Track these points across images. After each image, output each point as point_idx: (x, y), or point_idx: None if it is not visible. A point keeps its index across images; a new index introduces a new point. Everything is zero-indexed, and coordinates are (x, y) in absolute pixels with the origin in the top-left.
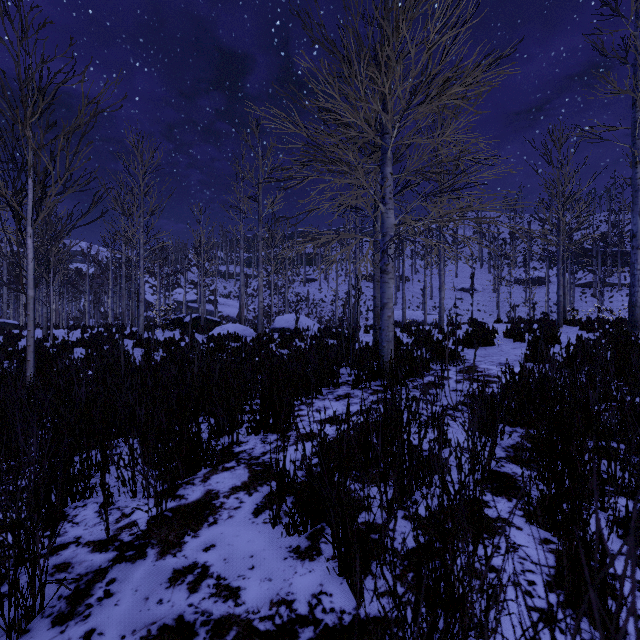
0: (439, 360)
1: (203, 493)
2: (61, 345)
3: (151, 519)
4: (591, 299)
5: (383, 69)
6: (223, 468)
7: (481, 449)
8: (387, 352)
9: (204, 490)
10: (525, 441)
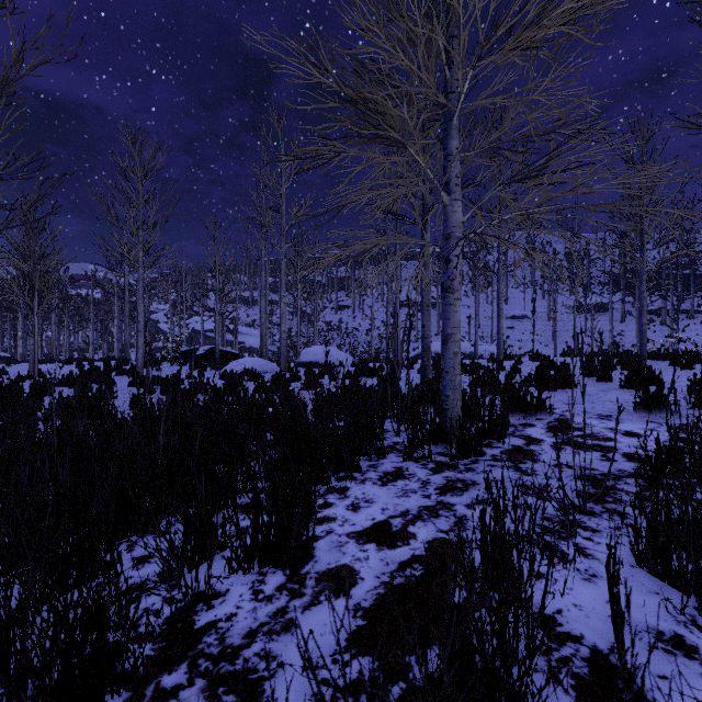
0: (516, 411)
1: None
2: (38, 385)
3: None
4: (660, 328)
5: None
6: (154, 694)
7: None
8: (452, 404)
9: None
10: None
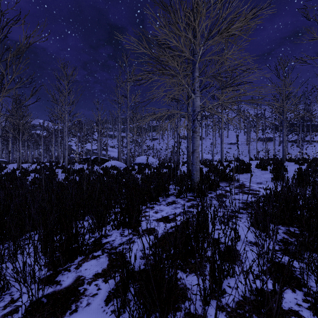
0: (224, 181)
1: (74, 279)
2: (23, 172)
3: (30, 305)
4: (296, 148)
5: (195, 11)
6: (92, 256)
7: (280, 260)
8: (196, 177)
9: (75, 276)
10: (288, 236)
